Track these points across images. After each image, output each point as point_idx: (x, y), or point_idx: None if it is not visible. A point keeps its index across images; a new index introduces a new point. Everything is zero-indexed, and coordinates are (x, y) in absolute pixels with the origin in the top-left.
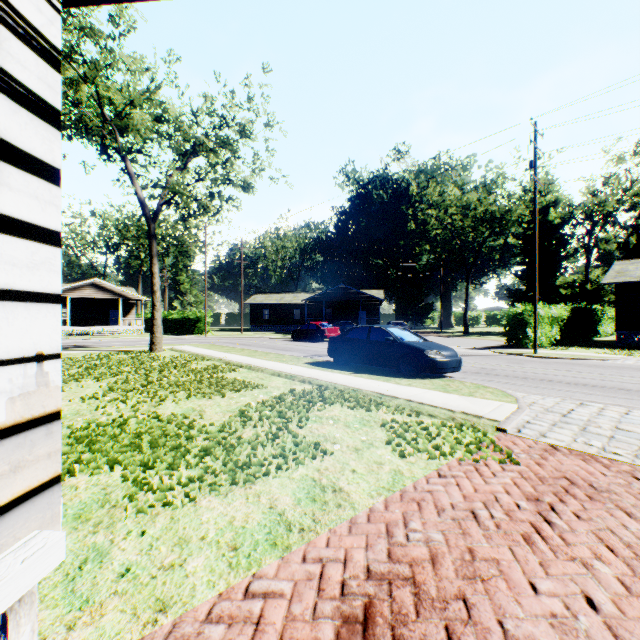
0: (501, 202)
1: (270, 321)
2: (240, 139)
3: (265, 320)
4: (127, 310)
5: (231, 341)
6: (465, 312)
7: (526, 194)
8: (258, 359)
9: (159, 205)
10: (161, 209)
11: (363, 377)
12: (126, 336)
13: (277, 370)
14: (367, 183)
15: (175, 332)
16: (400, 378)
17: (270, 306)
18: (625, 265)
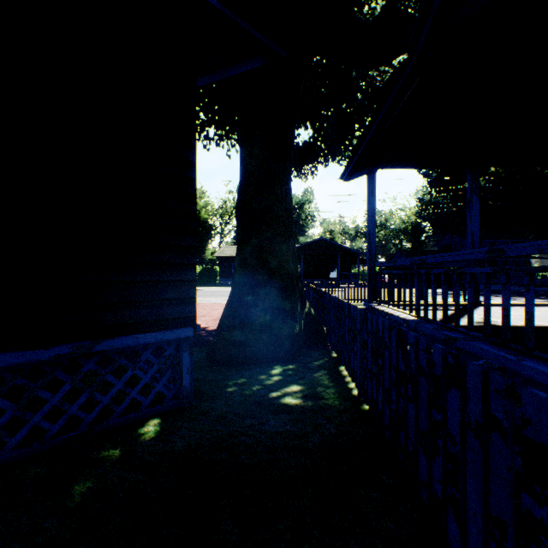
0: None
1: None
2: None
3: None
4: None
5: None
6: None
7: None
8: None
9: None
10: None
11: None
12: None
13: None
14: None
15: None
16: None
17: None
18: (225, 248)
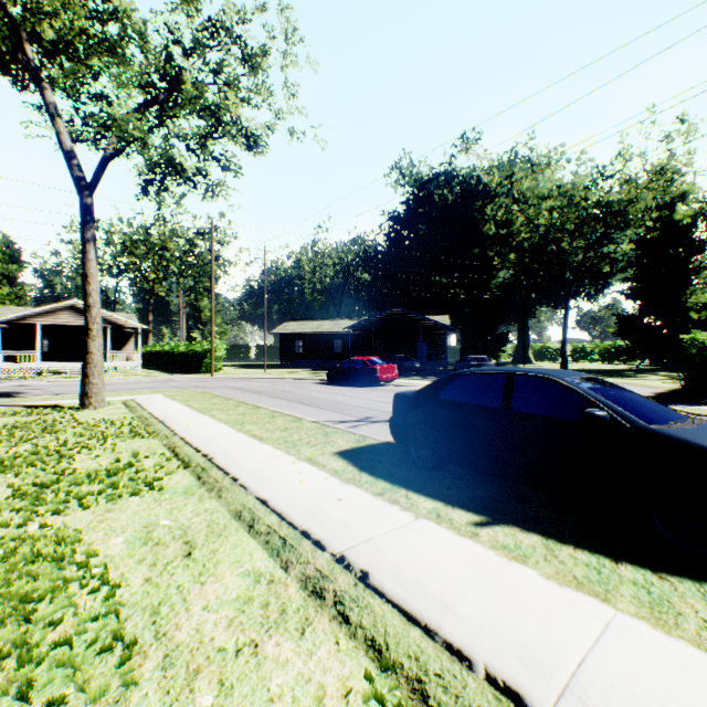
0: (620, 190)
1: (304, 355)
2: (245, 75)
3: (298, 354)
4: (123, 341)
5: (239, 384)
6: (563, 343)
7: (662, 175)
8: (243, 435)
9: (100, 162)
10: (105, 170)
11: (535, 564)
12: (111, 375)
13: (256, 494)
14: (427, 181)
15: (184, 369)
16: (687, 579)
17: (304, 336)
18: None
